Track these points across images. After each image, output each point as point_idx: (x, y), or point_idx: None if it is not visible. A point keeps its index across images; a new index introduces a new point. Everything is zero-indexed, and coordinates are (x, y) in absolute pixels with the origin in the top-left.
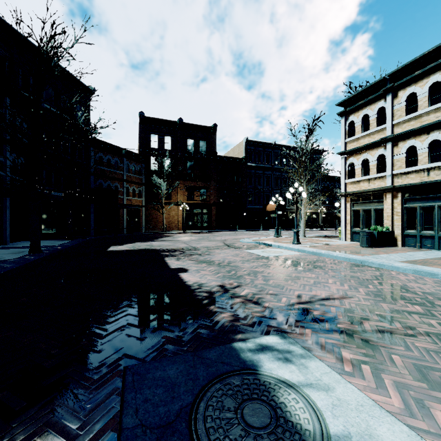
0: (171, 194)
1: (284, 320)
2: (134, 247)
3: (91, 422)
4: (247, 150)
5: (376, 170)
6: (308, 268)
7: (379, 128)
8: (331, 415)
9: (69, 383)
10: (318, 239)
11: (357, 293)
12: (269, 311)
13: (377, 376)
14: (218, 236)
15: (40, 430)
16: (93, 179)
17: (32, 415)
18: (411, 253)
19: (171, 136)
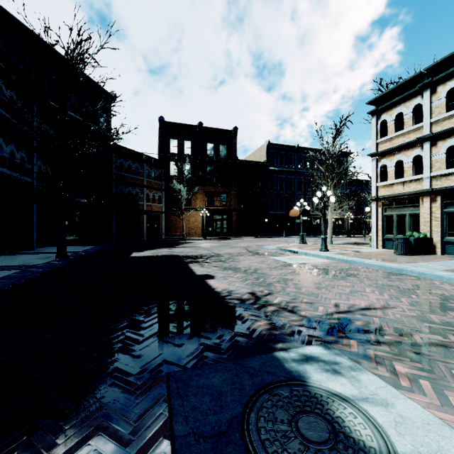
0: (191, 200)
1: (325, 329)
2: (156, 253)
3: (142, 428)
4: (268, 154)
5: (412, 172)
6: (341, 276)
7: (415, 127)
8: (396, 432)
9: (113, 387)
10: (346, 246)
11: (400, 303)
12: (306, 320)
13: (440, 393)
14: (239, 242)
15: (93, 433)
16: (114, 185)
17: (83, 418)
18: (453, 261)
19: (191, 141)
